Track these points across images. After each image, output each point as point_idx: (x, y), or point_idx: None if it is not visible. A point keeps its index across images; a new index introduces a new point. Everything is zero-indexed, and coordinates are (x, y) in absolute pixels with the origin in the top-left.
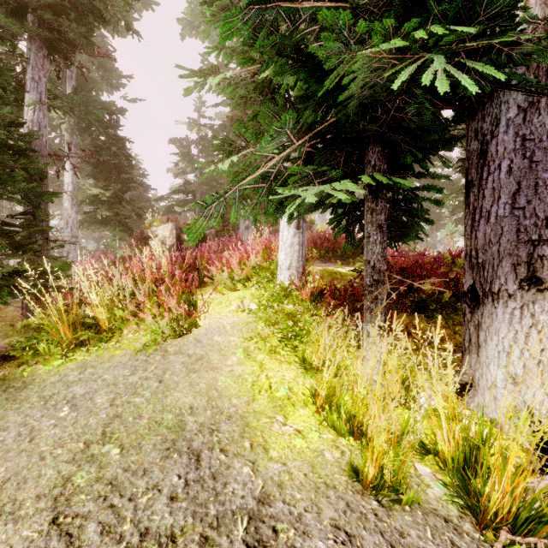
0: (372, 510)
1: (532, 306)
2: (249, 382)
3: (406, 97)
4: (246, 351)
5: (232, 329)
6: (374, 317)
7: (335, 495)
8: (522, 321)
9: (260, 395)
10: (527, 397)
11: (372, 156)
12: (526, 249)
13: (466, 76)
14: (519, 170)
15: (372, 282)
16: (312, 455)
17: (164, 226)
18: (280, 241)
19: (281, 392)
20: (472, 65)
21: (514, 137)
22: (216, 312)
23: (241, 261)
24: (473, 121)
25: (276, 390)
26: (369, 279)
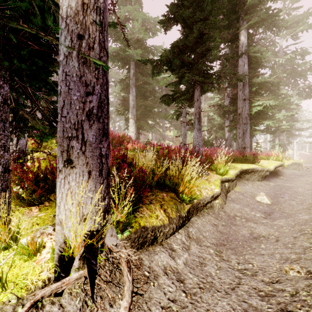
0: None
1: (69, 177)
2: None
3: None
4: None
5: None
6: None
7: None
8: (65, 186)
9: None
10: (66, 233)
11: None
12: (66, 142)
13: None
14: (64, 93)
15: None
16: None
17: None
18: None
19: None
20: None
21: (62, 72)
22: None
23: None
24: None
25: None
26: None
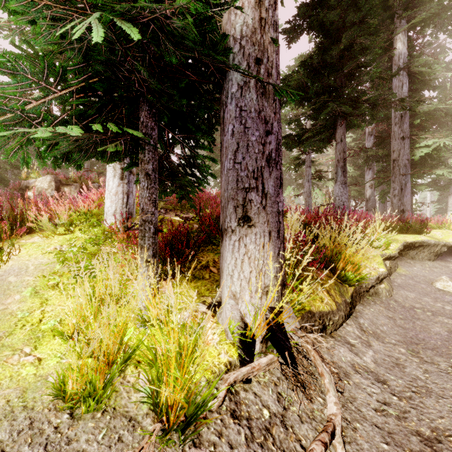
0: (52, 424)
1: (245, 239)
2: (17, 318)
3: (131, 58)
4: (36, 289)
5: (35, 269)
6: (143, 252)
7: (25, 416)
8: (240, 250)
9: (22, 329)
10: (242, 309)
11: (141, 113)
12: (242, 195)
13: (102, 30)
14: (238, 134)
15: (141, 222)
16: (34, 380)
17: (43, 178)
18: (106, 189)
19: (48, 324)
20: (120, 24)
21: (235, 107)
22: (27, 254)
23: (70, 208)
24: (222, 94)
25: (45, 323)
26: (140, 220)
